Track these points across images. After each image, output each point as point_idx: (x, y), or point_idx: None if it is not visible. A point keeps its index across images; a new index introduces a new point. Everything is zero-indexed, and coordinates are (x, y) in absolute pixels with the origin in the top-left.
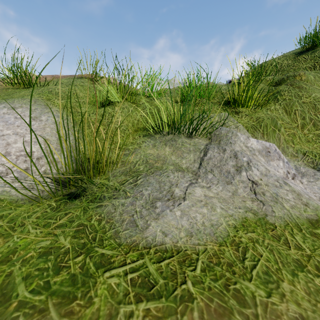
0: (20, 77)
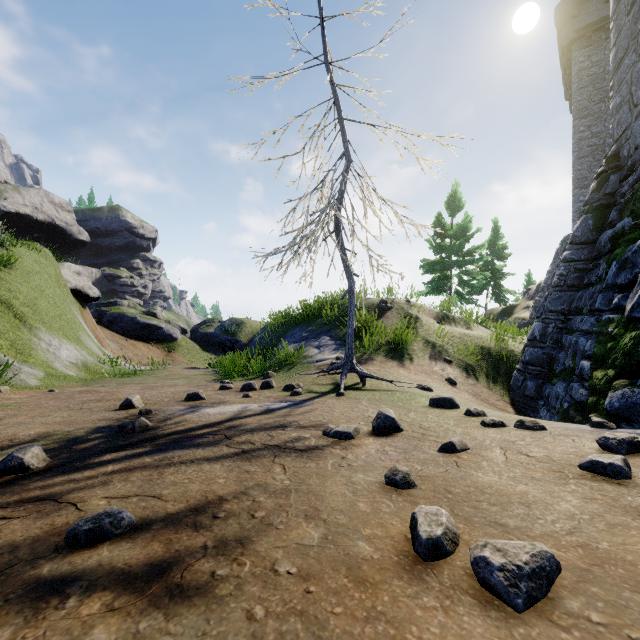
0: None
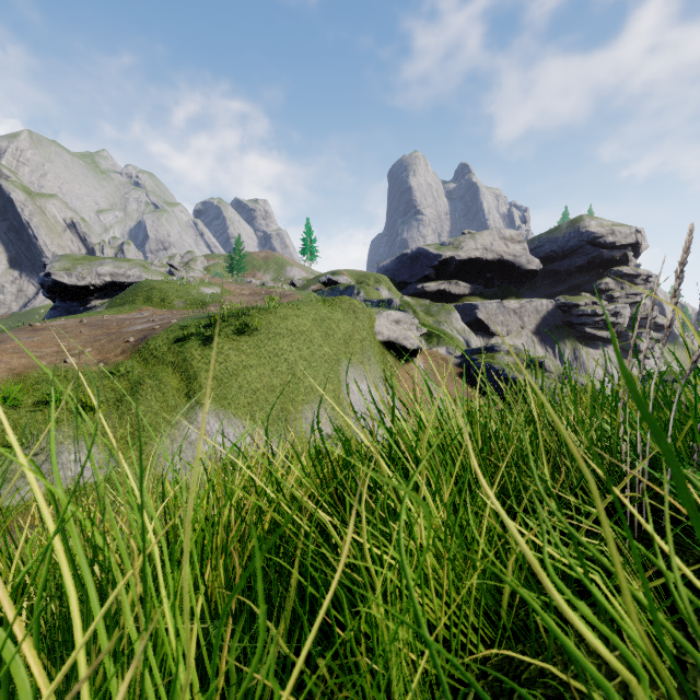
0: None
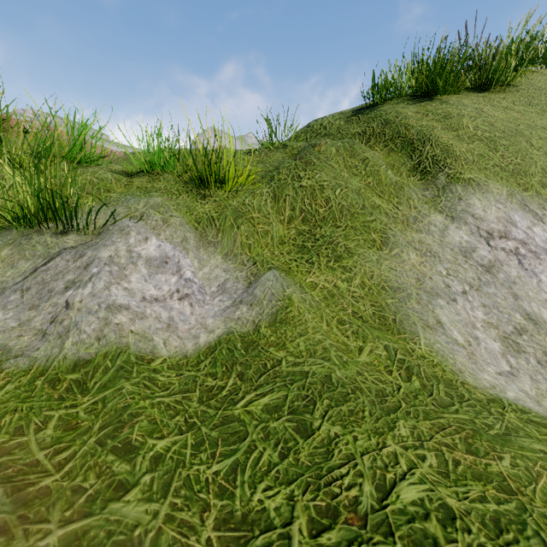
0: None
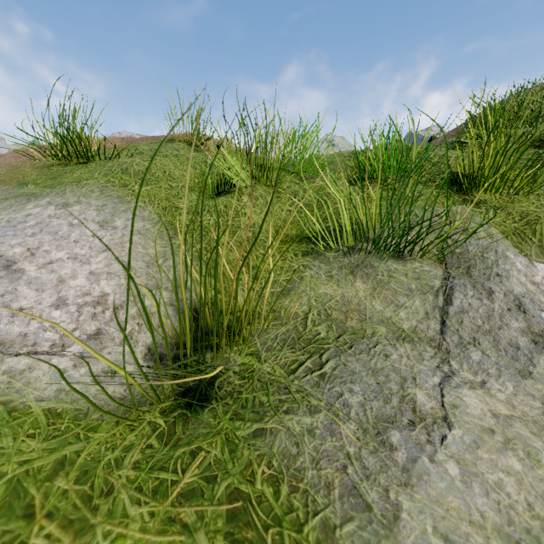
0: (71, 144)
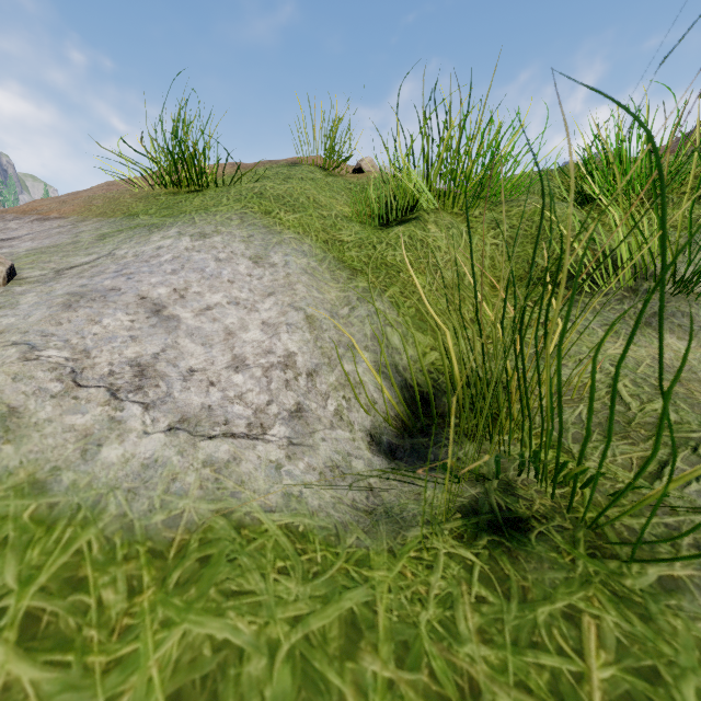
0: (183, 165)
